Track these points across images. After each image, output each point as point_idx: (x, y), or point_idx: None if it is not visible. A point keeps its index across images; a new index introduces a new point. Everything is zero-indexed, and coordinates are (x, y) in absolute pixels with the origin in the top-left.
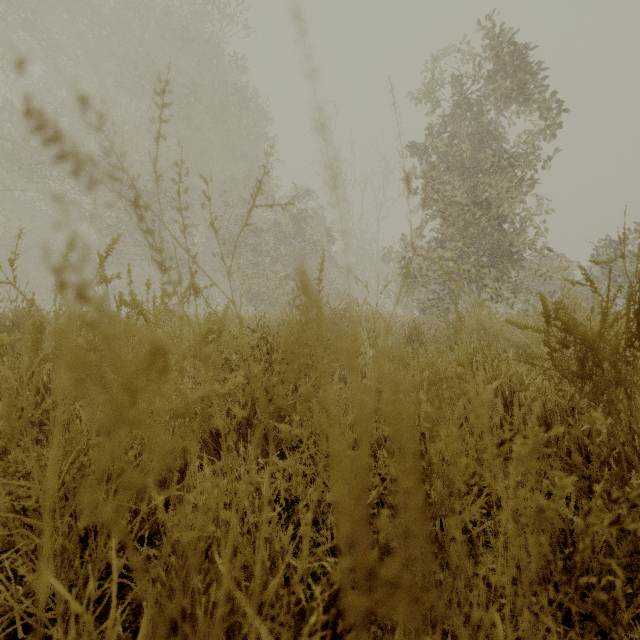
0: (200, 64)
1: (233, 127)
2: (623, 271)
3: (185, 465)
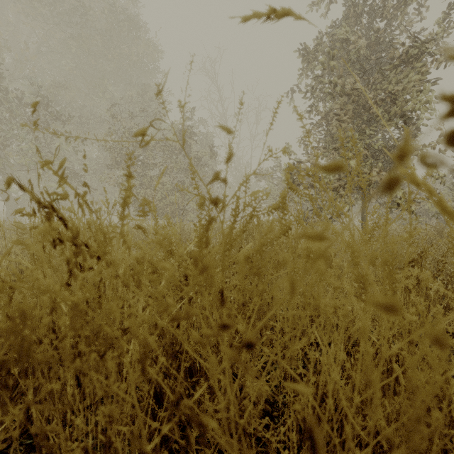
0: None
1: (124, 51)
2: None
3: None
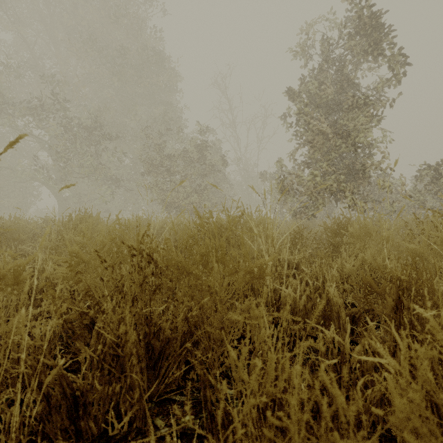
0: (128, 33)
1: (153, 80)
2: (441, 186)
3: None
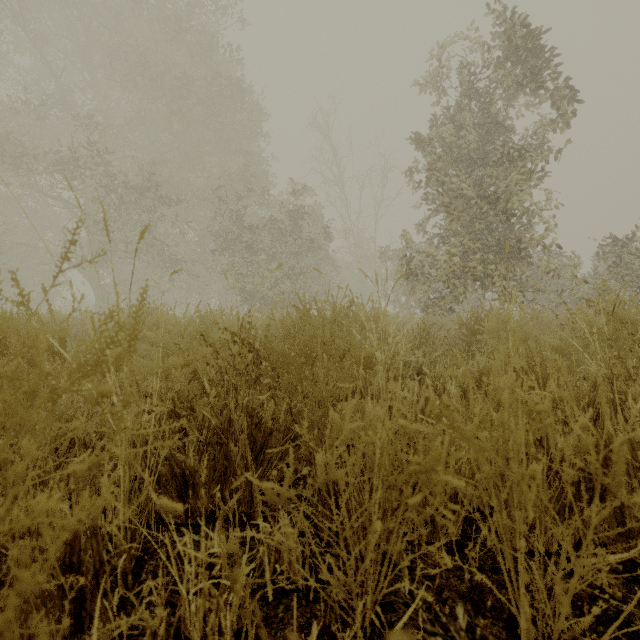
0: (193, 55)
1: (227, 121)
2: (631, 269)
3: (101, 563)
